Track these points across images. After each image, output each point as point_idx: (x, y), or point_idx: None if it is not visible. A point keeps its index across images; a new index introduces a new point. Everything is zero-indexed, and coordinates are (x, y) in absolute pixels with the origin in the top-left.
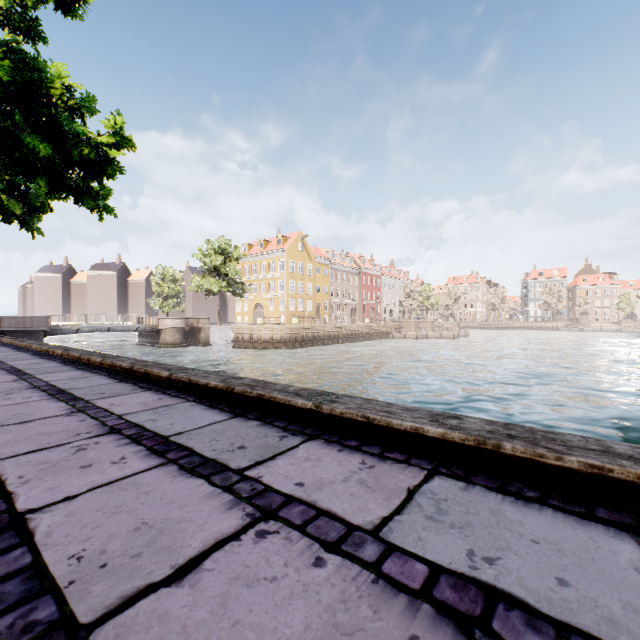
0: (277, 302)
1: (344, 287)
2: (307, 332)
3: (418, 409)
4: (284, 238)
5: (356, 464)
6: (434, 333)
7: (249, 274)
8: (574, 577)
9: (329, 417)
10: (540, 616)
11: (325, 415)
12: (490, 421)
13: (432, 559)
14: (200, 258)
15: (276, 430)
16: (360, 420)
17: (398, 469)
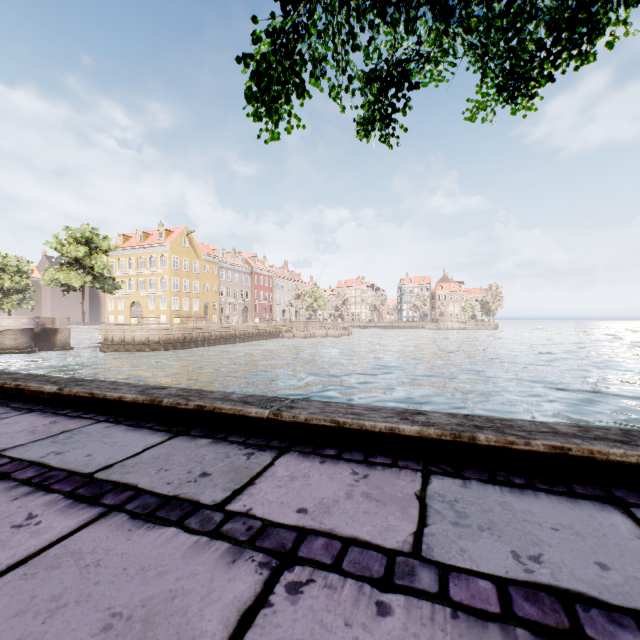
0: (158, 300)
1: (235, 286)
2: (190, 332)
3: (145, 385)
4: (167, 232)
5: (46, 422)
6: (321, 332)
7: (124, 269)
8: (100, 453)
9: (68, 397)
10: (49, 467)
11: (65, 396)
12: (184, 389)
13: (21, 457)
14: (56, 247)
15: (6, 409)
16: (87, 396)
17: (76, 422)
